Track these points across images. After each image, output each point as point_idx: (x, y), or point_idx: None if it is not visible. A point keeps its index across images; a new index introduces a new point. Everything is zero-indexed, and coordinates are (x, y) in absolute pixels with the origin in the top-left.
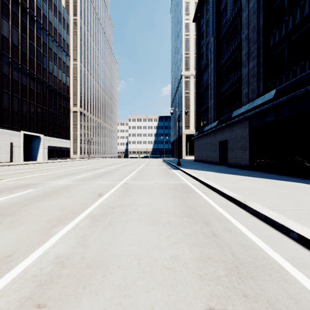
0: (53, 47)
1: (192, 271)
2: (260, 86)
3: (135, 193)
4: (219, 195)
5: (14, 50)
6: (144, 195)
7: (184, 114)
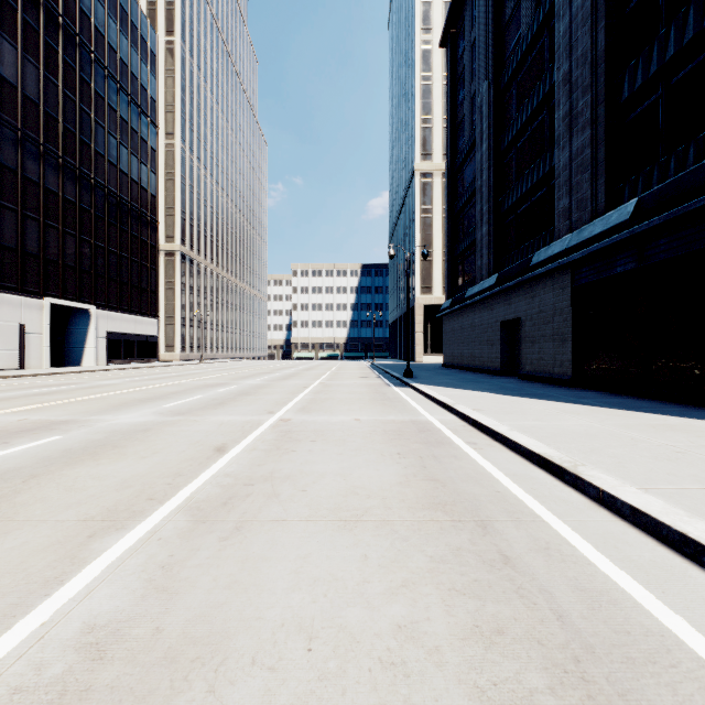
0: (118, 105)
1: (456, 676)
2: (600, 193)
3: (306, 446)
4: (509, 451)
5: (28, 112)
6: (327, 450)
7: (419, 258)
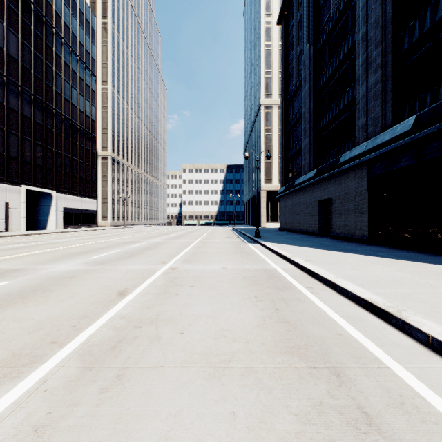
0: (70, 62)
1: None
2: (388, 113)
3: (186, 290)
4: (338, 295)
5: (11, 65)
6: (202, 294)
7: (263, 161)
